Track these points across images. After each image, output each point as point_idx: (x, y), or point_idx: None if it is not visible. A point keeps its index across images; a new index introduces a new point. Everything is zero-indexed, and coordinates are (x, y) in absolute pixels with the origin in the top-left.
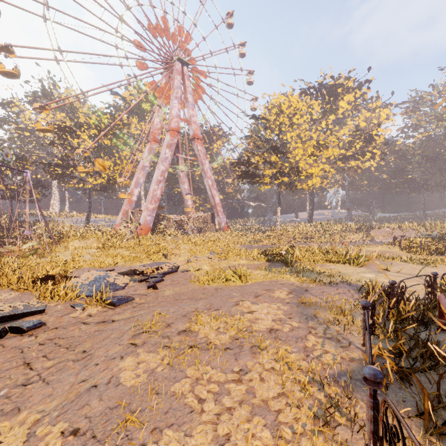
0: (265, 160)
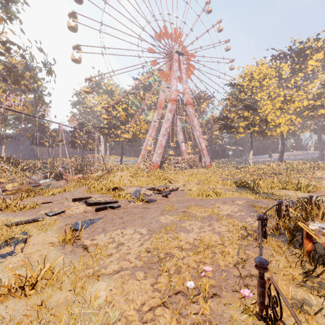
0: (239, 115)
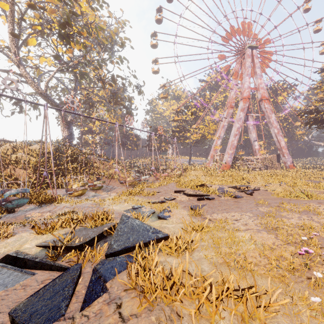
0: None
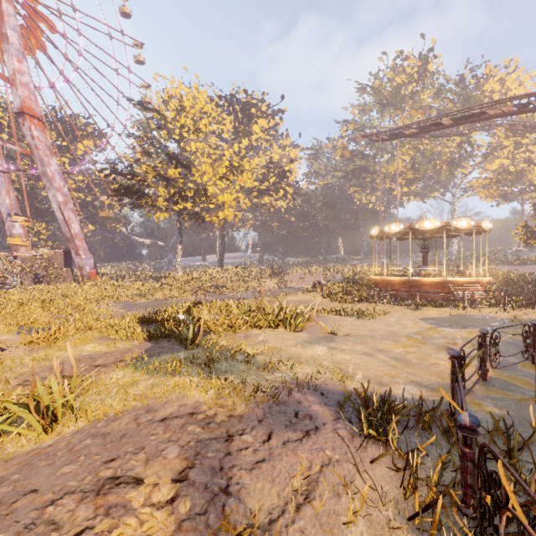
0: (158, 173)
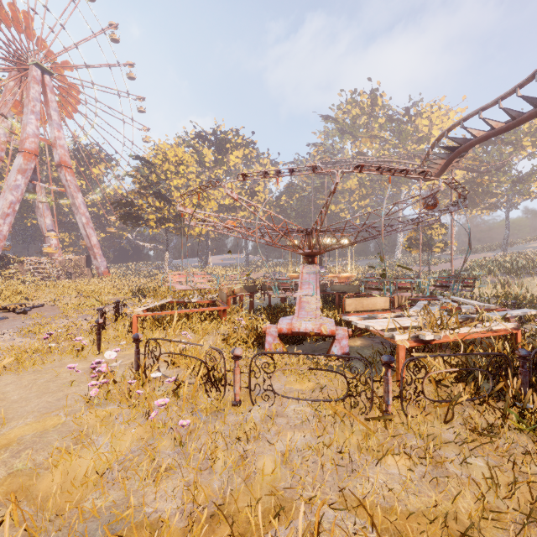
0: (150, 204)
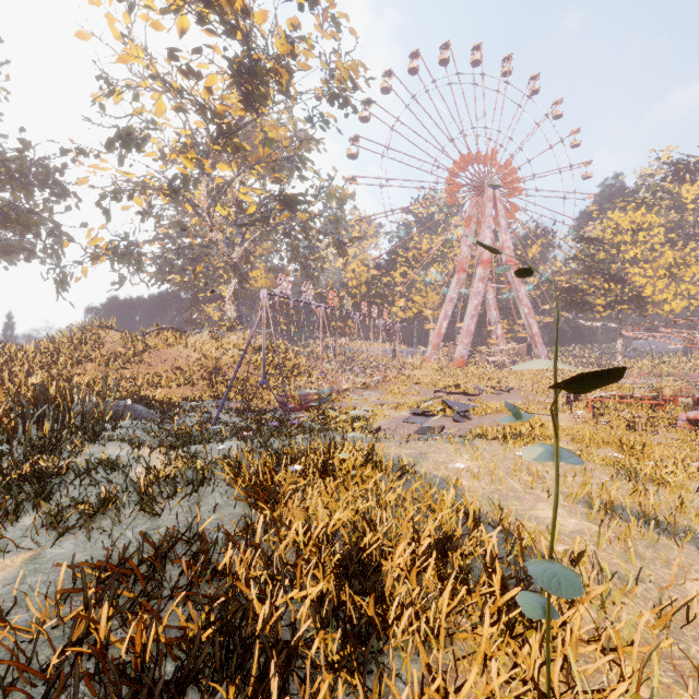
0: (596, 287)
